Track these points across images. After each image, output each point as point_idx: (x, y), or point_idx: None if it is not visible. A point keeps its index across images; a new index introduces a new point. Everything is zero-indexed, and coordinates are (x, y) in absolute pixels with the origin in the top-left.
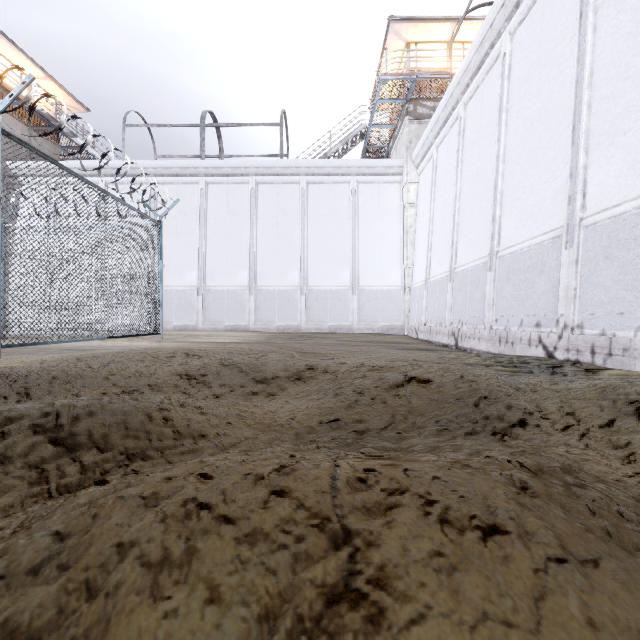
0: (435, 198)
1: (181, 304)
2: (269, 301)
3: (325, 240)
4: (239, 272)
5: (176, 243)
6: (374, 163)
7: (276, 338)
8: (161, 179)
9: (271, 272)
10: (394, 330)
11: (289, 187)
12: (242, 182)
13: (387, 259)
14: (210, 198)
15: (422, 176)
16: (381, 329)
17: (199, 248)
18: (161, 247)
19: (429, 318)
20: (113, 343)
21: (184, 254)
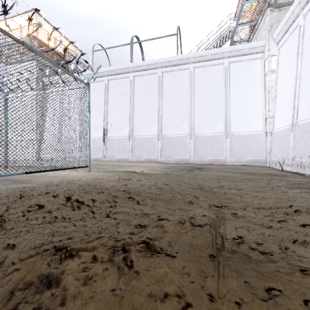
0: (302, 57)
1: (120, 146)
2: (169, 144)
3: (206, 103)
4: (152, 127)
5: (118, 112)
6: (242, 47)
7: (174, 168)
8: (110, 77)
9: (171, 126)
10: (258, 163)
11: (182, 72)
12: (154, 73)
13: (252, 113)
14: (136, 85)
15: (283, 48)
16: (247, 162)
17: (130, 114)
18: (89, 102)
19: (298, 154)
20: (57, 173)
21: (122, 118)
